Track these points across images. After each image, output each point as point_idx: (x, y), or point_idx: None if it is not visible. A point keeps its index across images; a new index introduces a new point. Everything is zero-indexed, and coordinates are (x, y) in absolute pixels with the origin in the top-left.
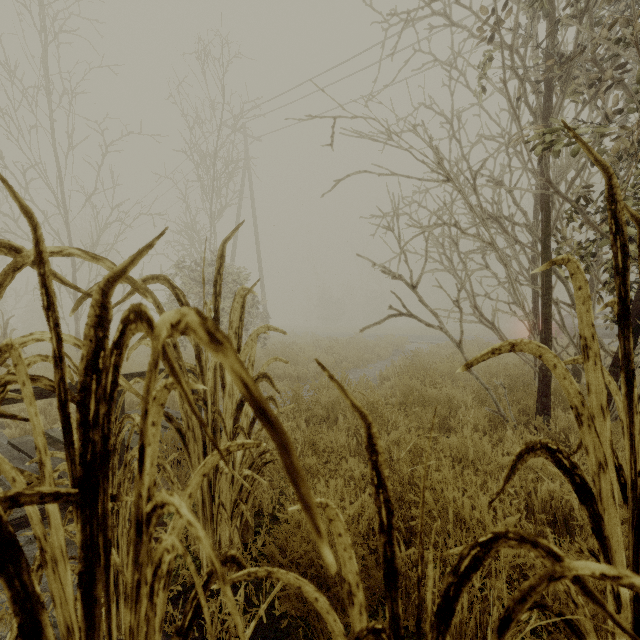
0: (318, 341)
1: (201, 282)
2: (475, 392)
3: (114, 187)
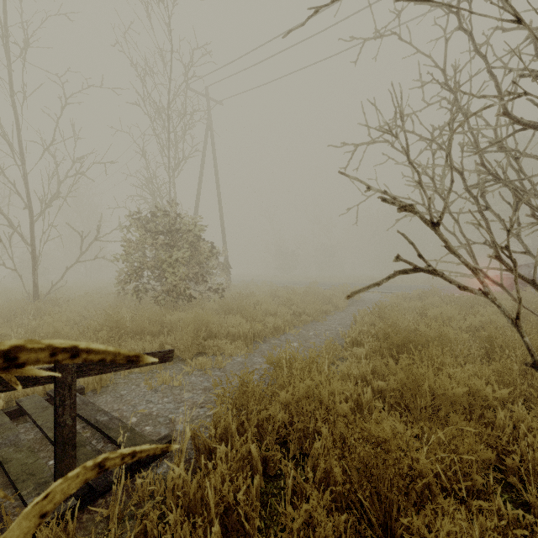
0: (276, 291)
1: (156, 233)
2: (495, 376)
3: (75, 140)
